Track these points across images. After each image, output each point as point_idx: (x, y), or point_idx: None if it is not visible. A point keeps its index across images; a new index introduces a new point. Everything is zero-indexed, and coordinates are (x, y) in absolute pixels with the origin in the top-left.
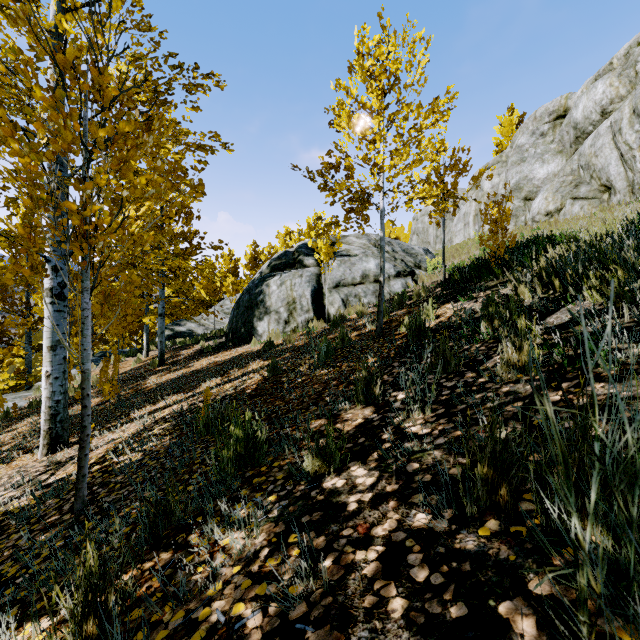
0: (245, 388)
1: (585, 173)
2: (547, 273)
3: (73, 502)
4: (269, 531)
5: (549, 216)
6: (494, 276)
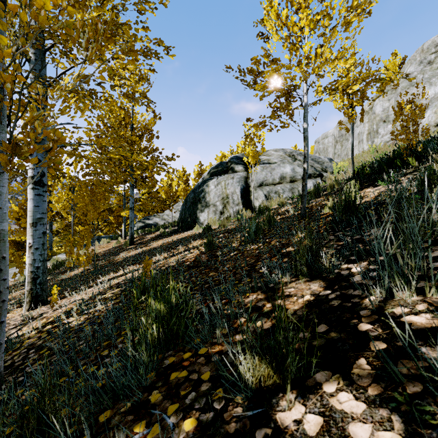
0: (185, 260)
1: None
2: None
3: (5, 366)
4: None
5: None
6: (408, 165)
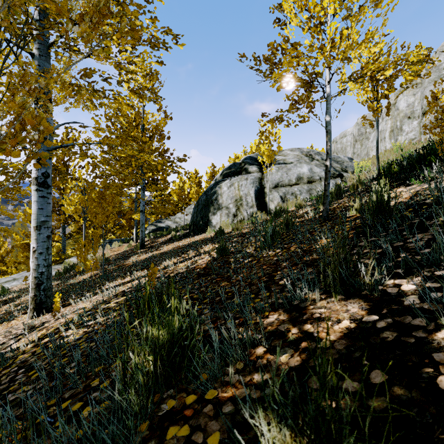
0: (195, 267)
1: None
2: None
3: None
4: None
5: None
6: None
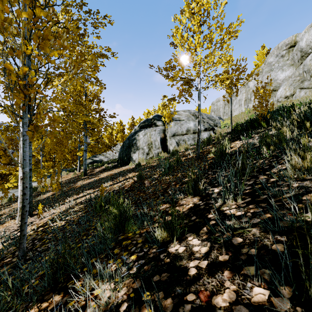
0: (124, 186)
1: (307, 75)
2: (301, 119)
3: None
4: (129, 286)
5: (287, 98)
6: (261, 126)
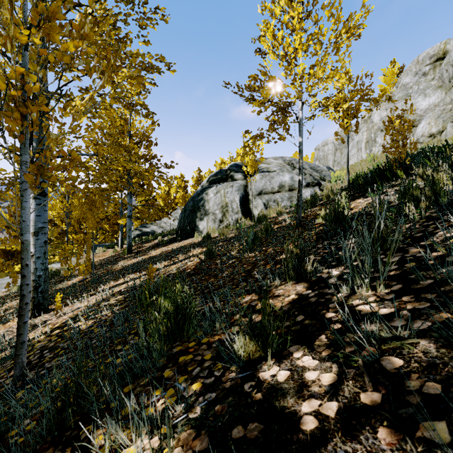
0: (185, 268)
1: None
2: None
3: None
4: (186, 445)
5: (432, 137)
6: (397, 177)
